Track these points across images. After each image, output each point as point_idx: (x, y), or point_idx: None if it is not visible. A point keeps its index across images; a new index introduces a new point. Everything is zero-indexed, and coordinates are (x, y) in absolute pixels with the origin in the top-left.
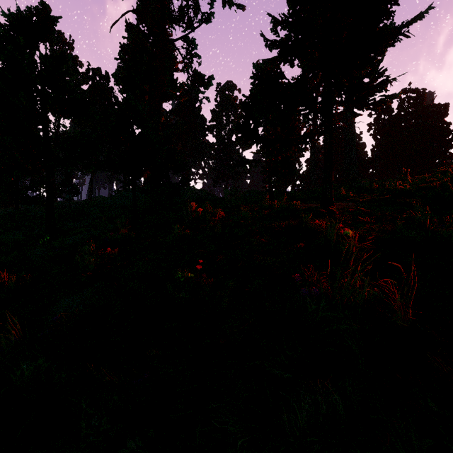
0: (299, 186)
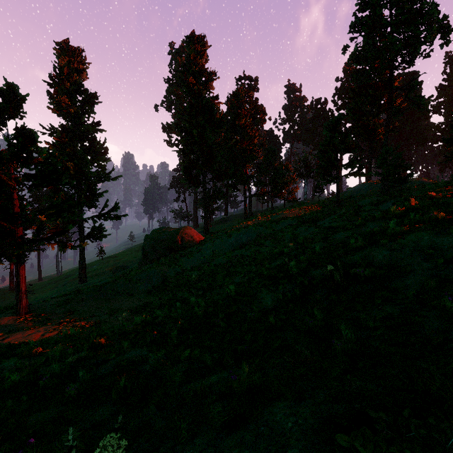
0: None
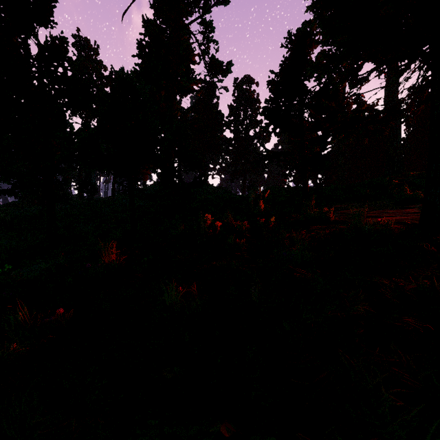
0: (320, 180)
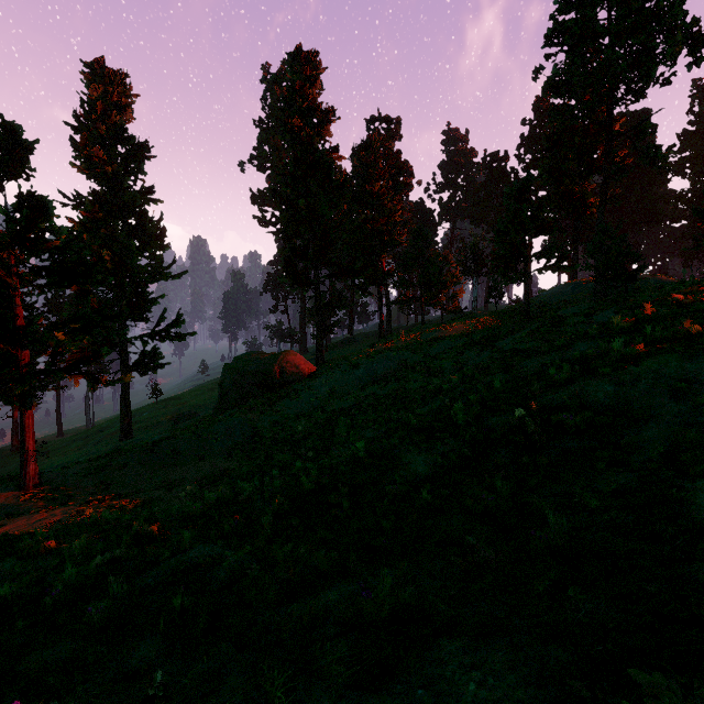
0: None
